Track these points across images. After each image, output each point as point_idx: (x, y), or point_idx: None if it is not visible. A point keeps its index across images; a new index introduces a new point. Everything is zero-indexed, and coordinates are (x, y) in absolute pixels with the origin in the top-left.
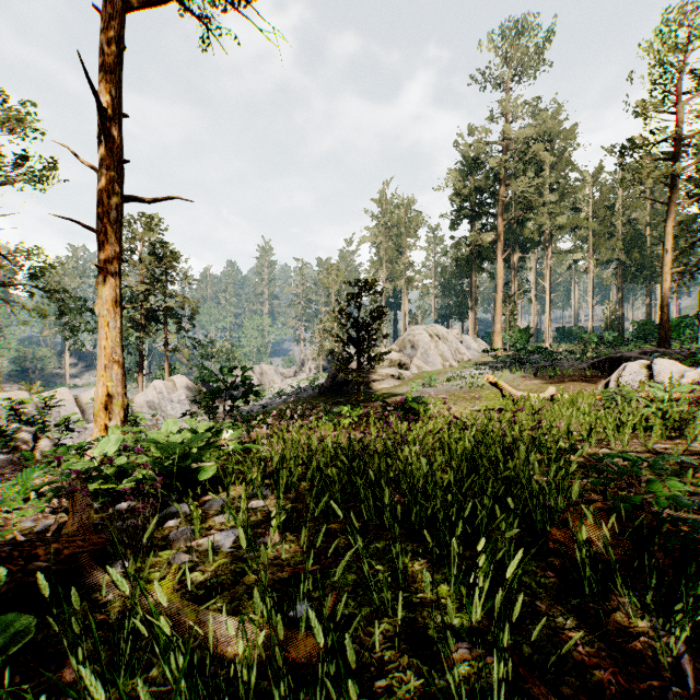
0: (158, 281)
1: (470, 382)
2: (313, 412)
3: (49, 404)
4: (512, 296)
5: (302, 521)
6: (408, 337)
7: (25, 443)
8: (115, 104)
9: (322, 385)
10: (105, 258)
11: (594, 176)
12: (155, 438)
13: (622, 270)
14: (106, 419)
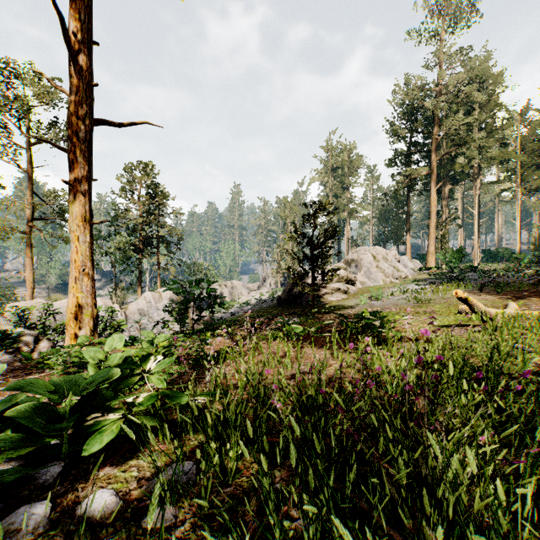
0: (152, 215)
1: (416, 296)
2: (271, 322)
3: (48, 311)
4: (444, 222)
5: None
6: (352, 257)
7: (27, 344)
8: (84, 30)
9: (279, 297)
10: (75, 176)
11: (521, 114)
12: (92, 357)
13: None
14: (76, 328)
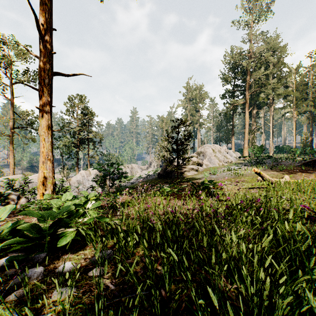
0: (85, 125)
1: (235, 172)
2: (154, 187)
3: (25, 181)
4: (253, 130)
5: (127, 315)
6: (201, 150)
7: (13, 200)
8: (48, 22)
9: (159, 173)
10: (42, 104)
11: (296, 69)
12: (55, 203)
13: (312, 116)
14: (43, 190)
